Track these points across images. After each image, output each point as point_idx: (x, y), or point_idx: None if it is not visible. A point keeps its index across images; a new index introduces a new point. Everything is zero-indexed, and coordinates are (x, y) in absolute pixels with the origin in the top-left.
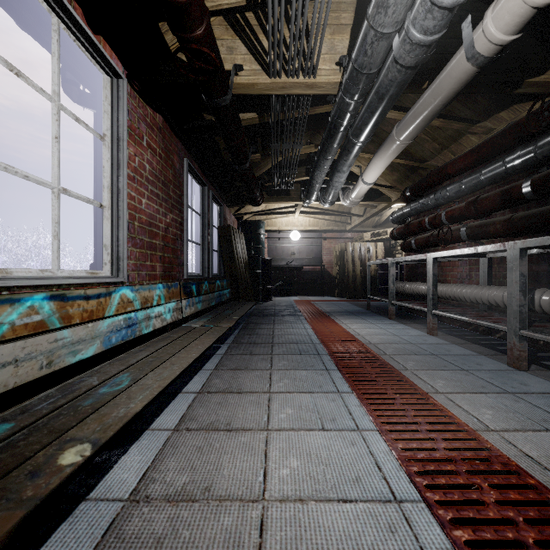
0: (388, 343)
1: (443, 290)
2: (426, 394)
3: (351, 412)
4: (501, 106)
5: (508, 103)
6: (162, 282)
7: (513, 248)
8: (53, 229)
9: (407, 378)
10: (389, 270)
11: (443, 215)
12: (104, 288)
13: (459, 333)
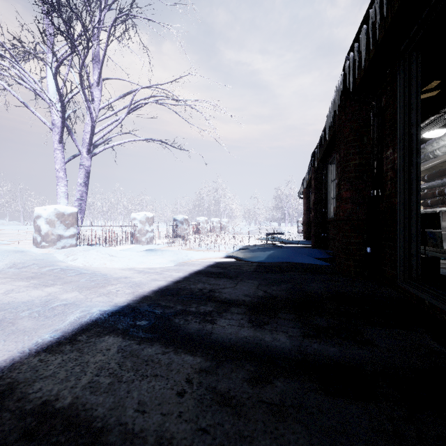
0: None
1: (445, 224)
2: None
3: None
4: None
5: None
6: None
7: None
8: None
9: None
10: None
11: (445, 191)
12: None
13: None
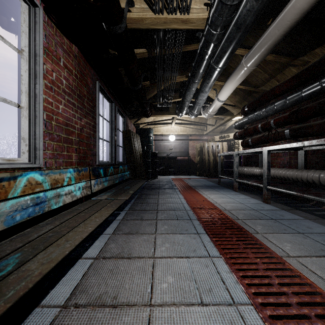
0: (237, 209)
1: (272, 172)
2: (281, 258)
3: (223, 280)
4: (316, 44)
5: (322, 41)
6: (78, 167)
7: None
8: None
9: (261, 241)
10: (234, 159)
11: (271, 122)
12: (8, 173)
13: (283, 201)
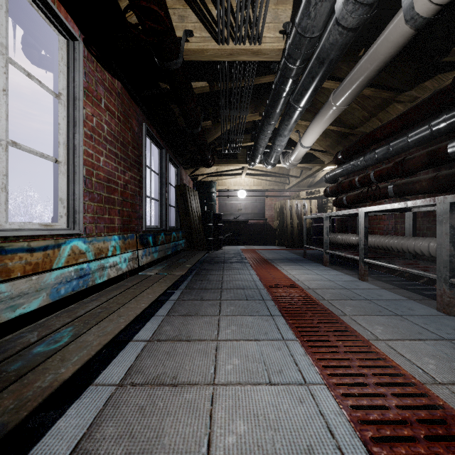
0: (325, 288)
1: (372, 241)
2: (367, 342)
3: (296, 362)
4: (426, 76)
5: (433, 73)
6: (121, 233)
7: (443, 203)
8: (1, 181)
9: (347, 324)
10: (324, 223)
11: (371, 174)
12: (52, 240)
13: (386, 279)
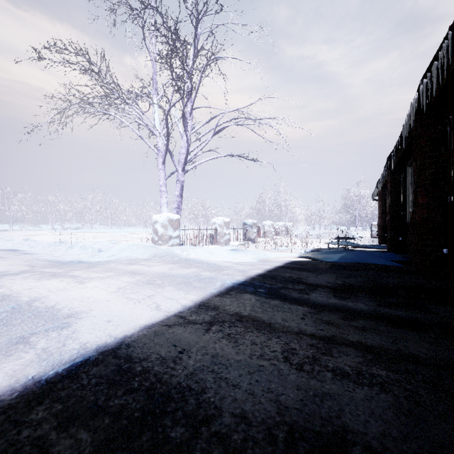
0: None
1: None
2: None
3: None
4: None
5: None
6: None
7: None
8: None
9: None
10: None
11: None
12: None
13: None
